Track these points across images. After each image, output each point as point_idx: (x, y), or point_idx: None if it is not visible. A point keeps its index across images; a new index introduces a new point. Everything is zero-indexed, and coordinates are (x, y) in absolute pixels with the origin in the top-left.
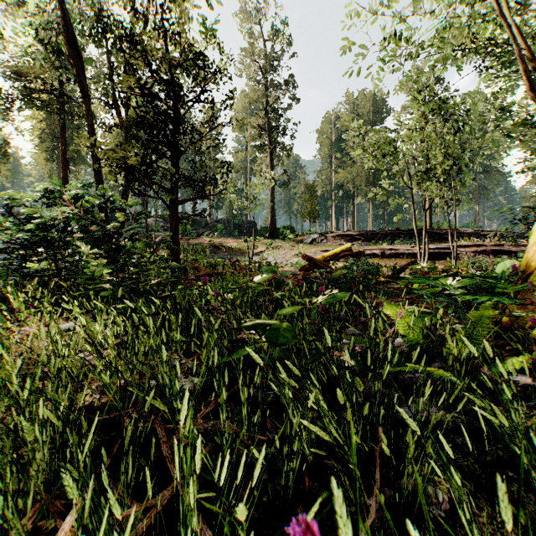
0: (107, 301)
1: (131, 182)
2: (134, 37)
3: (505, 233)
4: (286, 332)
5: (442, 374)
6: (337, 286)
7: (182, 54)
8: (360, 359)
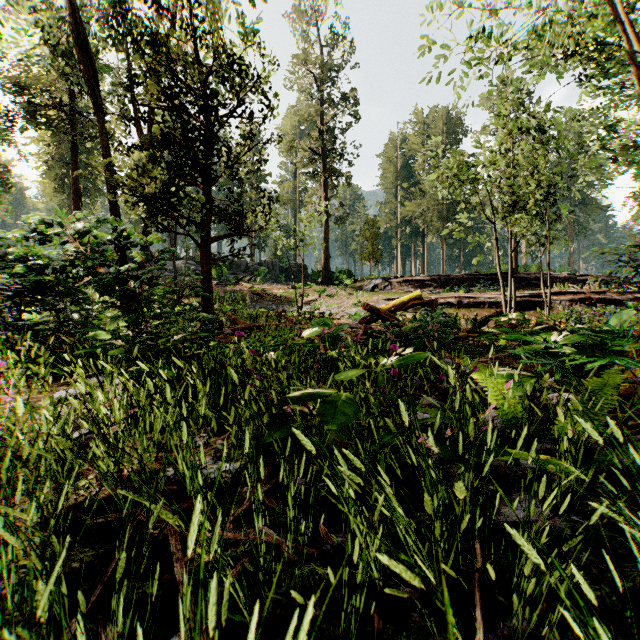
0: (121, 362)
1: (152, 214)
2: (156, 37)
3: (606, 278)
4: (345, 406)
5: (553, 462)
6: (407, 342)
7: (215, 58)
8: (446, 444)
